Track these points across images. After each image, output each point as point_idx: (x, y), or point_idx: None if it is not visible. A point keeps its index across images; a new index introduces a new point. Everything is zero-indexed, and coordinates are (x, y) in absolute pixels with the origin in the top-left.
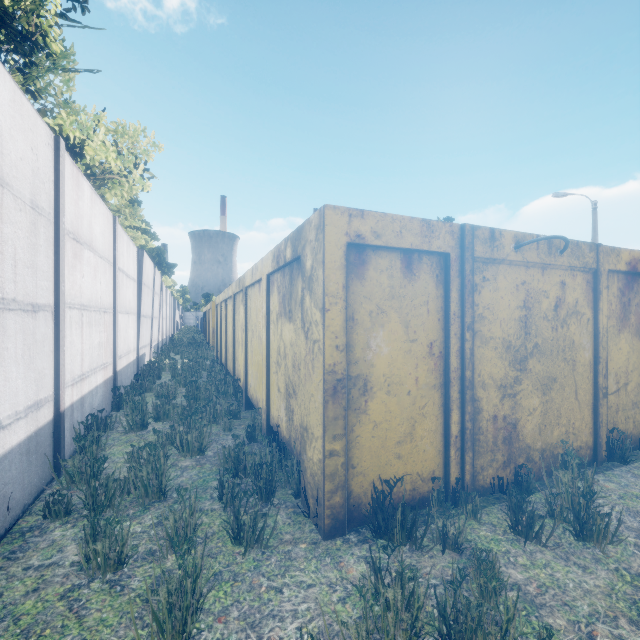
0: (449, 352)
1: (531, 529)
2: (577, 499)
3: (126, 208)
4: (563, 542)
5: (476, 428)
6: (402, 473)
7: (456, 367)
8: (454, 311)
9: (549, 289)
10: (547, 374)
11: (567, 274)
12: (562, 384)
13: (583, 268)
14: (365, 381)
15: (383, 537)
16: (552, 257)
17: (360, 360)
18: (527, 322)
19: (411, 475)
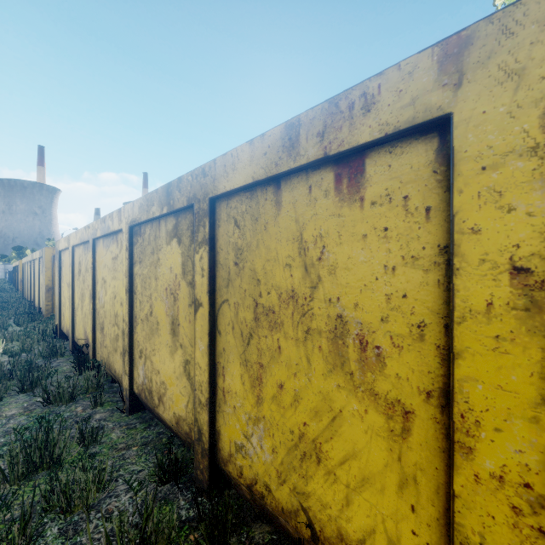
0: None
1: None
2: None
3: None
4: None
5: None
6: None
7: None
8: None
9: None
10: None
11: None
12: None
13: None
14: None
15: None
16: None
17: None
18: None
19: None
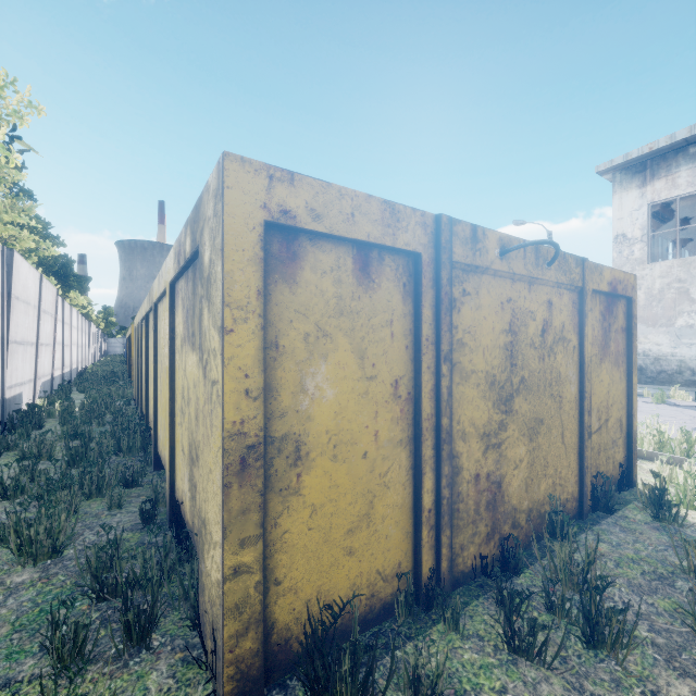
0: (420, 393)
1: (532, 644)
2: (576, 579)
3: (6, 198)
4: (571, 655)
5: (455, 494)
6: (355, 575)
7: (430, 413)
8: (427, 335)
9: (536, 309)
10: (534, 415)
11: (554, 292)
12: (549, 426)
13: (570, 286)
14: (297, 443)
15: (323, 695)
16: (540, 270)
17: (289, 411)
18: (513, 350)
19: (368, 576)
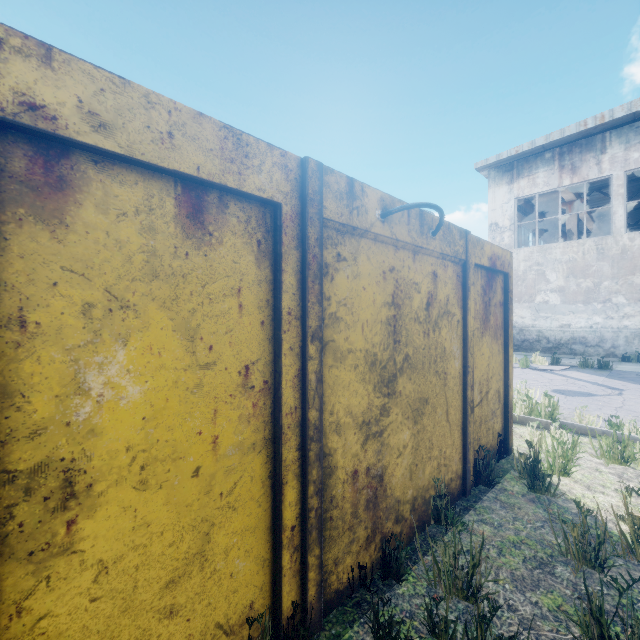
0: (280, 381)
1: None
2: (460, 583)
3: None
4: None
5: (327, 501)
6: None
7: (293, 406)
8: (289, 308)
9: (421, 281)
10: (419, 395)
11: (439, 263)
12: (434, 405)
13: (454, 258)
14: (68, 474)
15: None
16: (424, 238)
17: (50, 425)
18: (396, 325)
19: (202, 635)
